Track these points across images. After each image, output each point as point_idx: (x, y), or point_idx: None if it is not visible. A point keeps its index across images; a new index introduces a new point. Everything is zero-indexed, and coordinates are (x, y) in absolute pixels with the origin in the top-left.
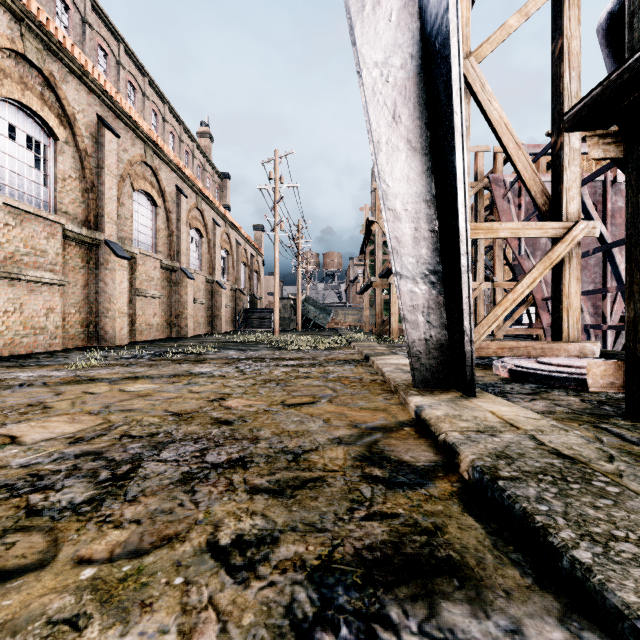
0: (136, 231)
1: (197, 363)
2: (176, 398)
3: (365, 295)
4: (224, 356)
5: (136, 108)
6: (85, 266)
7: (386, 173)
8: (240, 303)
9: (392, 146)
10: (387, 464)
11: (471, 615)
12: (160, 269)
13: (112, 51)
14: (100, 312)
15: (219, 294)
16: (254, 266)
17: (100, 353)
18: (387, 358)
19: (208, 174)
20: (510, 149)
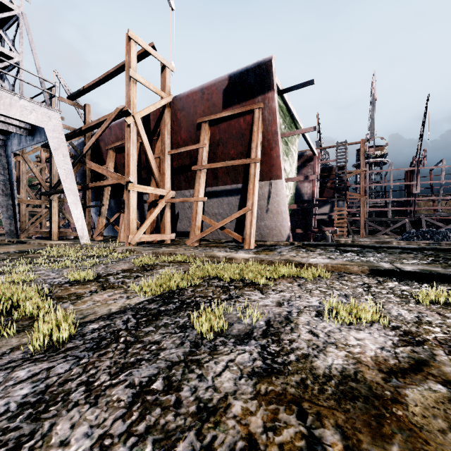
0: None
1: None
2: None
3: None
4: None
5: None
6: None
7: (0, 199)
8: None
9: (2, 194)
10: (3, 243)
11: (13, 244)
12: None
13: None
14: None
15: None
16: None
17: None
18: None
19: None
20: (40, 180)
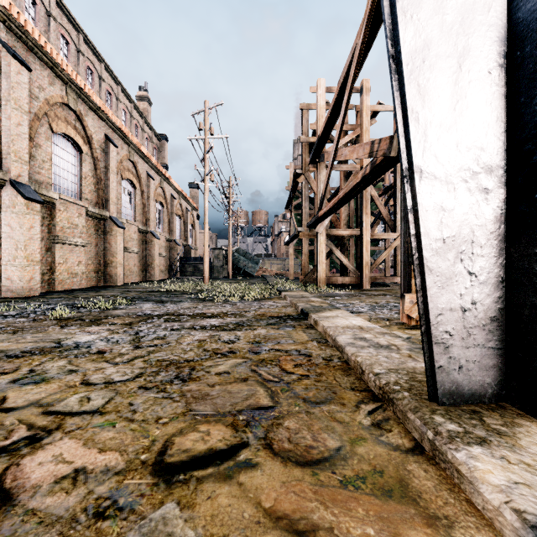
0: (57, 176)
1: (88, 324)
2: None
3: (290, 246)
4: (134, 311)
5: (69, 62)
6: None
7: None
8: (175, 253)
9: None
10: None
11: None
12: (86, 217)
13: (42, 1)
14: (5, 260)
15: (153, 244)
16: (189, 219)
17: None
18: (331, 316)
19: (146, 134)
20: None
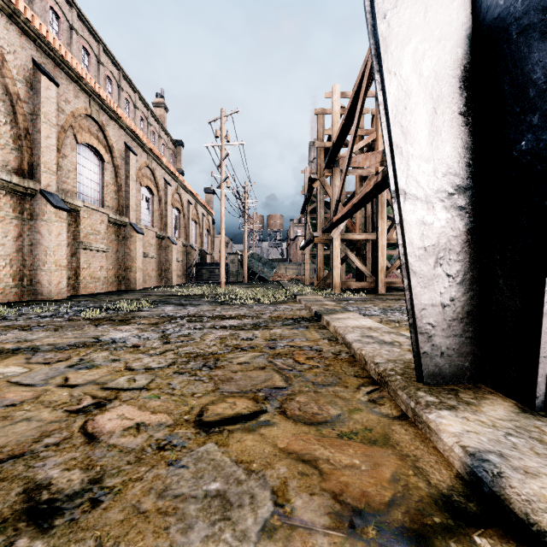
0: (81, 184)
1: (119, 324)
2: (21, 404)
3: (306, 250)
4: (158, 313)
5: (90, 72)
6: (18, 216)
7: (387, 1)
8: (191, 258)
9: None
10: None
11: None
12: (108, 223)
13: (65, 15)
14: (35, 265)
15: (170, 249)
16: (205, 224)
17: (21, 310)
18: (343, 317)
19: (163, 141)
20: None
